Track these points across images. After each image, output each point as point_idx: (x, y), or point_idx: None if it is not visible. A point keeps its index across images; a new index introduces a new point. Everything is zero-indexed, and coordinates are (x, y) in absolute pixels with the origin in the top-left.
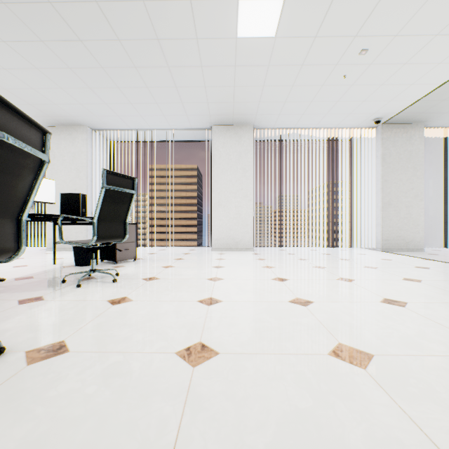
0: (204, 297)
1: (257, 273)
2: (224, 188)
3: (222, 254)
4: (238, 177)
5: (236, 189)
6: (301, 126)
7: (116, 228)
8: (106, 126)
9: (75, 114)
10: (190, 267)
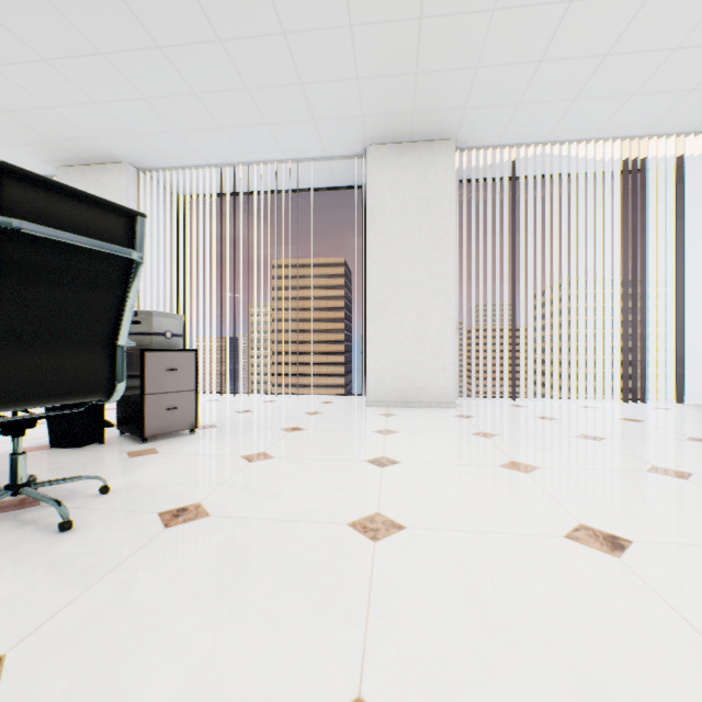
0: (327, 695)
1: (503, 499)
2: (392, 275)
3: (390, 415)
4: (423, 252)
5: (418, 277)
6: (561, 137)
7: (75, 362)
8: (162, 160)
9: (96, 133)
10: (310, 461)
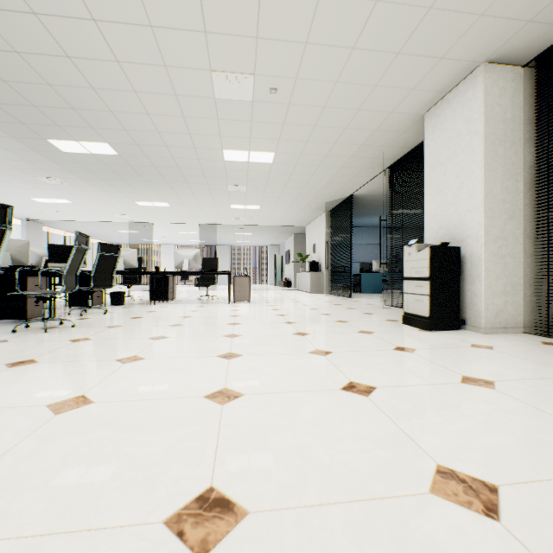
0: None
1: None
2: None
3: None
4: None
5: None
6: None
7: None
8: None
9: None
10: None
